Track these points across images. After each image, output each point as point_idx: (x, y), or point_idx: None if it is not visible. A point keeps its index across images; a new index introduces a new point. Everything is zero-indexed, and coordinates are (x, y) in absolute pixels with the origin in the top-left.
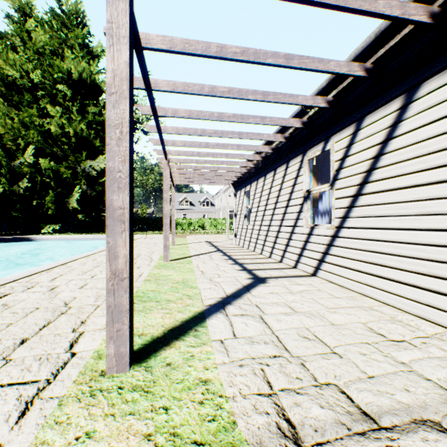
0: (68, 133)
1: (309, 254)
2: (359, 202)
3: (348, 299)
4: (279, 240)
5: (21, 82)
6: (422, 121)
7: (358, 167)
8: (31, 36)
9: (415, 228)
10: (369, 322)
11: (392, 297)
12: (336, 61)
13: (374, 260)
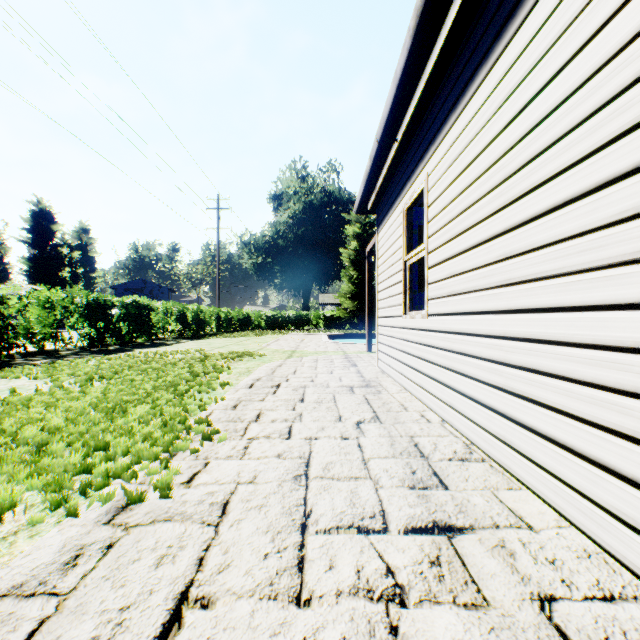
0: None
1: None
2: None
3: None
4: None
5: None
6: None
7: None
8: None
9: None
10: None
11: None
12: None
13: None
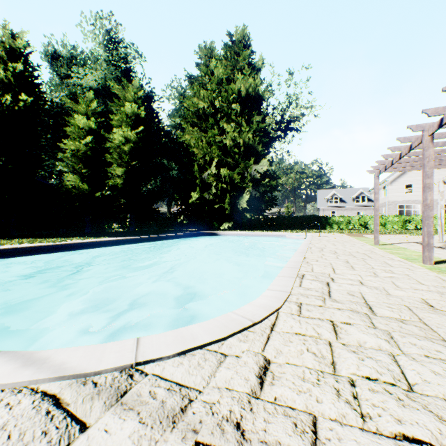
0: (237, 144)
1: None
2: None
3: None
4: None
5: (207, 111)
6: None
7: None
8: (212, 73)
9: None
10: None
11: None
12: None
13: None
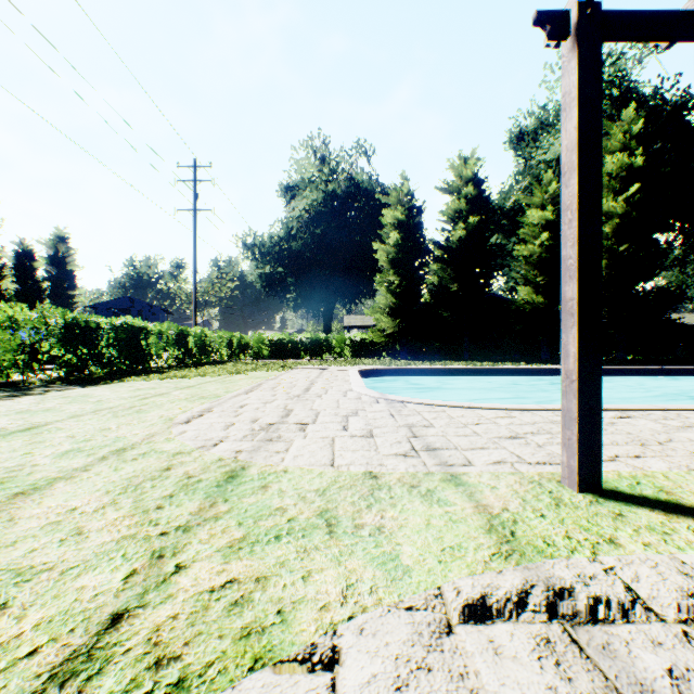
0: None
1: None
2: None
3: None
4: None
5: None
6: None
7: None
8: None
9: None
10: None
11: None
12: None
13: None
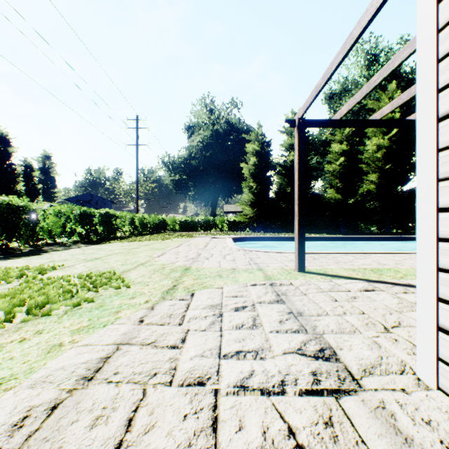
0: None
1: None
2: None
3: None
4: None
5: None
6: None
7: None
8: None
9: None
10: None
11: None
12: None
13: None
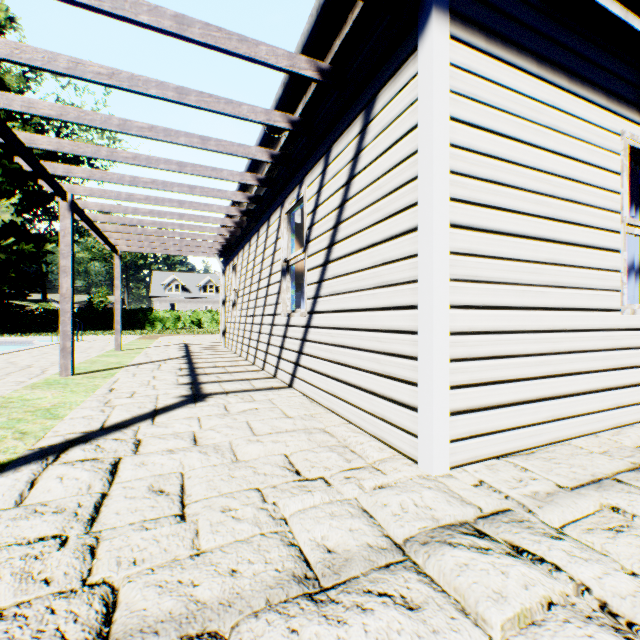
0: None
1: (287, 355)
2: (328, 274)
3: (303, 418)
4: (262, 337)
5: None
6: (378, 149)
7: (327, 222)
8: None
9: (372, 308)
10: (296, 452)
11: (354, 410)
12: (272, 47)
13: (340, 357)
